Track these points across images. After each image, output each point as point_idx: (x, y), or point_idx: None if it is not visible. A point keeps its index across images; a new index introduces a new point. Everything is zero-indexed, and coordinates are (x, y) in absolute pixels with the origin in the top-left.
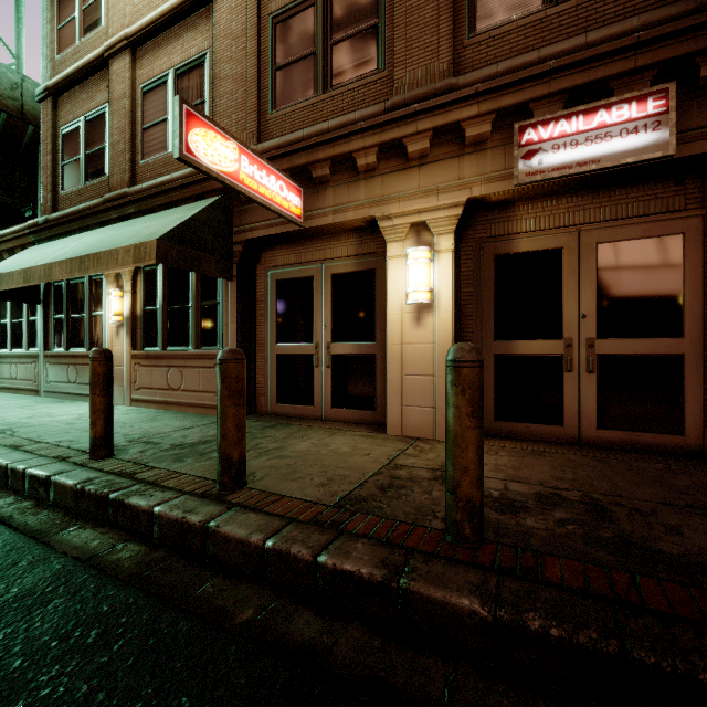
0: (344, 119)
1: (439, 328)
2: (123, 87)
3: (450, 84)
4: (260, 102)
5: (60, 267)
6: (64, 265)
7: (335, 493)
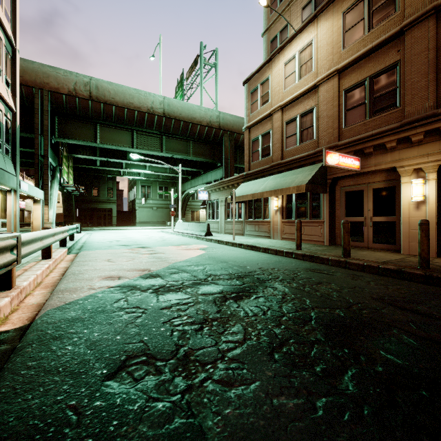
0: (379, 130)
1: (428, 211)
2: (278, 124)
3: (433, 112)
4: (339, 124)
5: (266, 193)
6: (268, 192)
7: (380, 260)
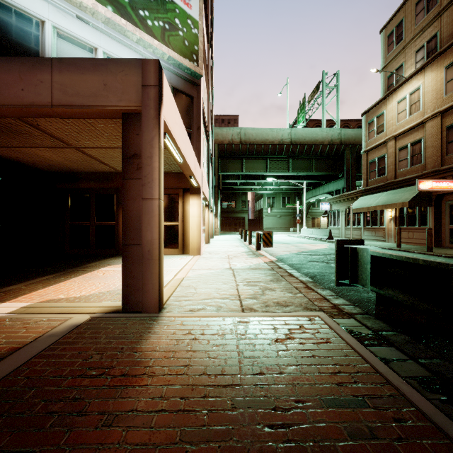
0: None
1: None
2: (391, 150)
3: None
4: (442, 153)
5: (378, 207)
6: (380, 206)
7: (452, 254)
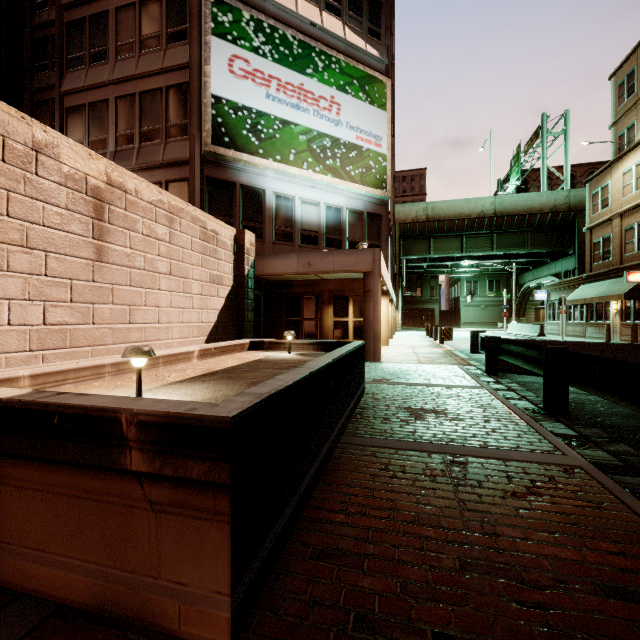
0: None
1: None
2: (617, 229)
3: None
4: None
5: (595, 299)
6: (597, 298)
7: None
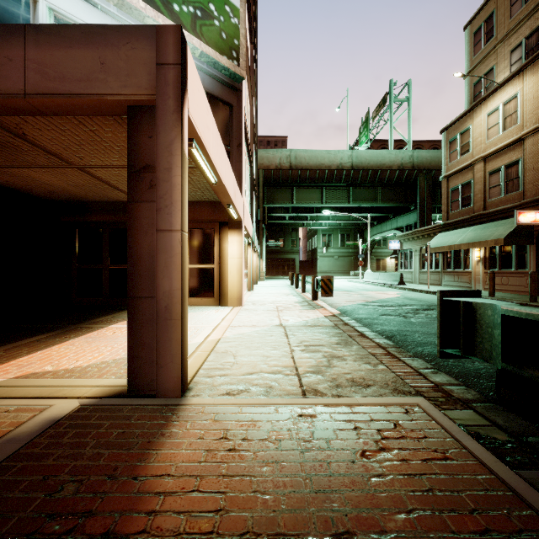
0: None
1: None
2: (479, 174)
3: None
4: None
5: (463, 245)
6: (465, 245)
7: None
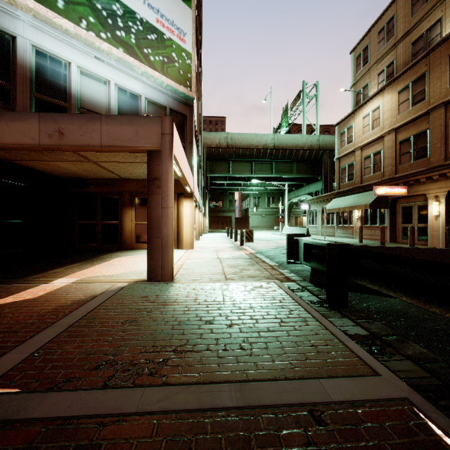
0: (416, 170)
1: (441, 221)
2: (358, 158)
3: (442, 164)
4: (396, 163)
5: (347, 208)
6: (348, 208)
7: None
